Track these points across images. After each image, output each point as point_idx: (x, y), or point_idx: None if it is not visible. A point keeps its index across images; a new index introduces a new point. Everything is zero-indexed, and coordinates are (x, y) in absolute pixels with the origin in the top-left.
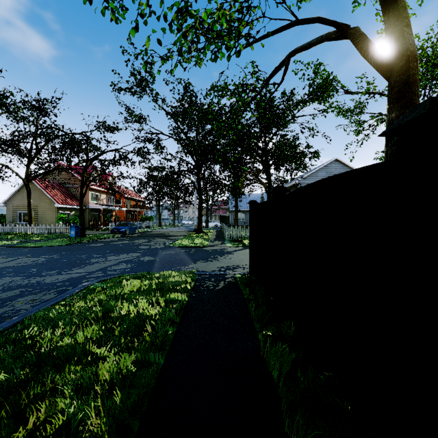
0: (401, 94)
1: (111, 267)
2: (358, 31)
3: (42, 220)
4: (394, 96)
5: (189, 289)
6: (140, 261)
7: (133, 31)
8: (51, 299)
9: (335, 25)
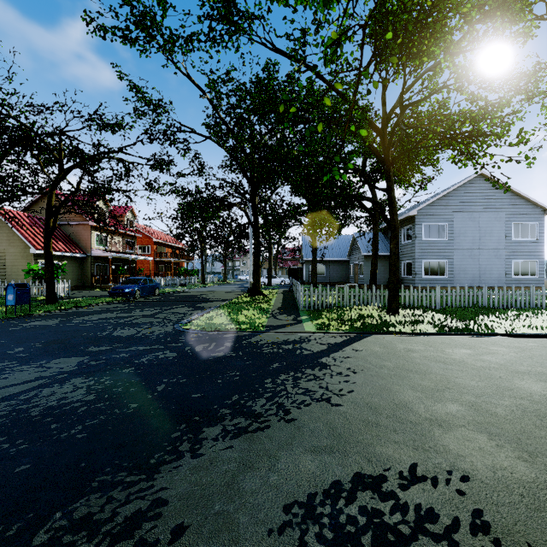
0: None
1: None
2: None
3: (12, 275)
4: None
5: None
6: (7, 419)
7: None
8: None
9: None
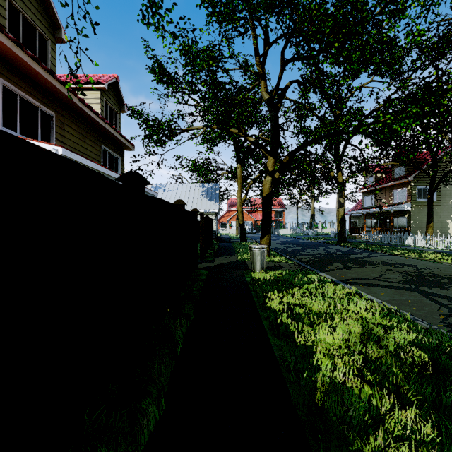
0: None
1: None
2: None
3: None
4: None
5: None
6: None
7: None
8: None
9: None
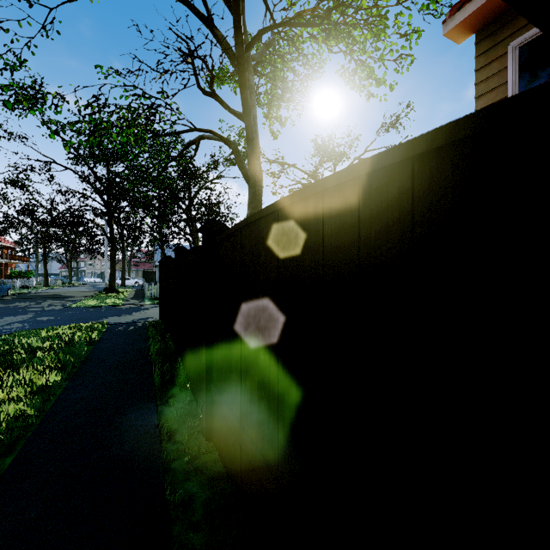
0: (252, 200)
1: (2, 327)
2: (236, 148)
3: None
4: (249, 201)
5: (102, 332)
6: (38, 321)
7: (53, 136)
8: None
9: (222, 139)
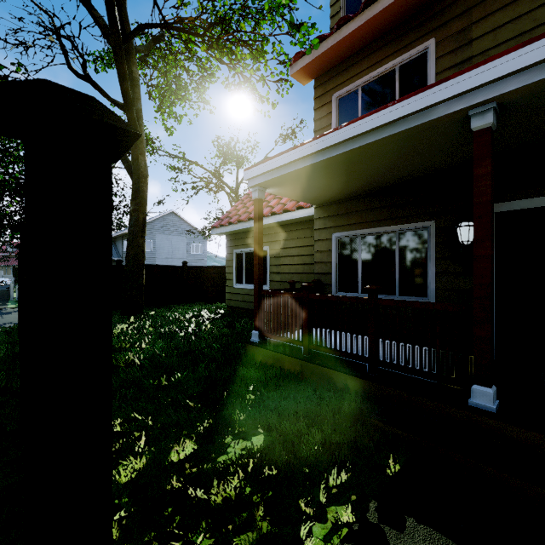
0: (135, 196)
1: None
2: None
3: None
4: (132, 196)
5: None
6: None
7: None
8: None
9: None
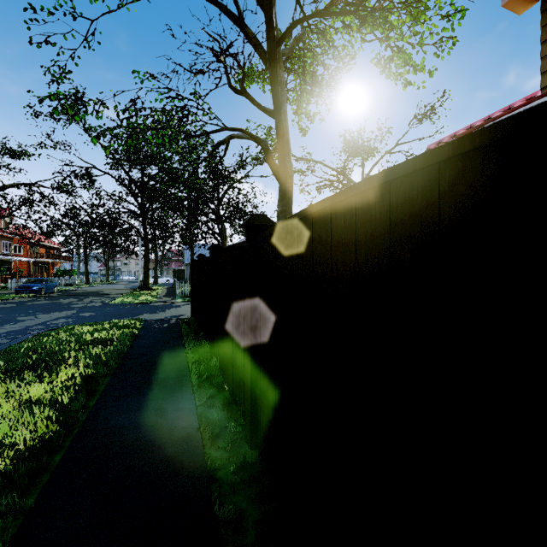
0: (283, 198)
1: (50, 322)
2: (266, 146)
3: None
4: (280, 198)
5: (139, 329)
6: (81, 316)
7: (95, 140)
8: (9, 342)
9: (252, 137)
